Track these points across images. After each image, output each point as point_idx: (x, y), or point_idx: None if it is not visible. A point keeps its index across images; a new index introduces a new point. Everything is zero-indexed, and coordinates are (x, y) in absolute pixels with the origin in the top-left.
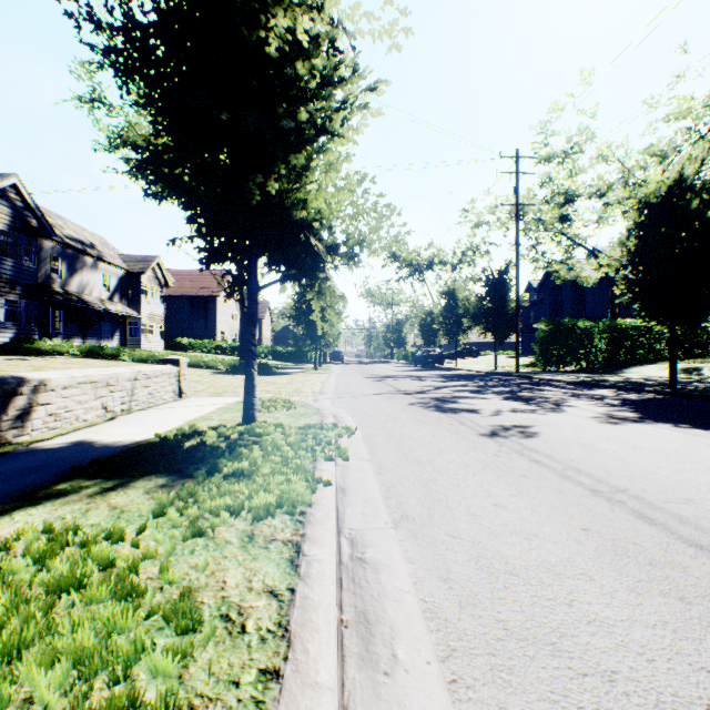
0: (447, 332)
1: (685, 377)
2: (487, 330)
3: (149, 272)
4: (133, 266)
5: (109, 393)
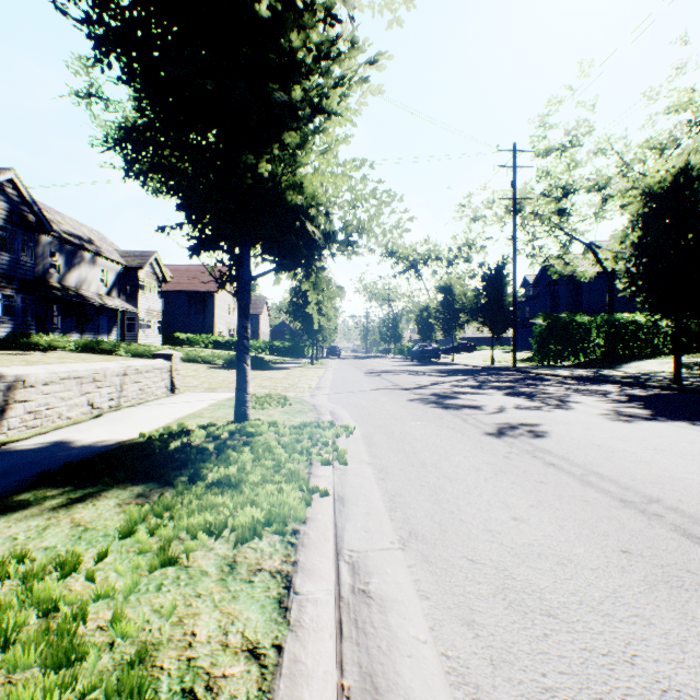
0: (444, 327)
1: (686, 372)
2: (484, 324)
3: (147, 267)
4: (131, 262)
5: (95, 389)
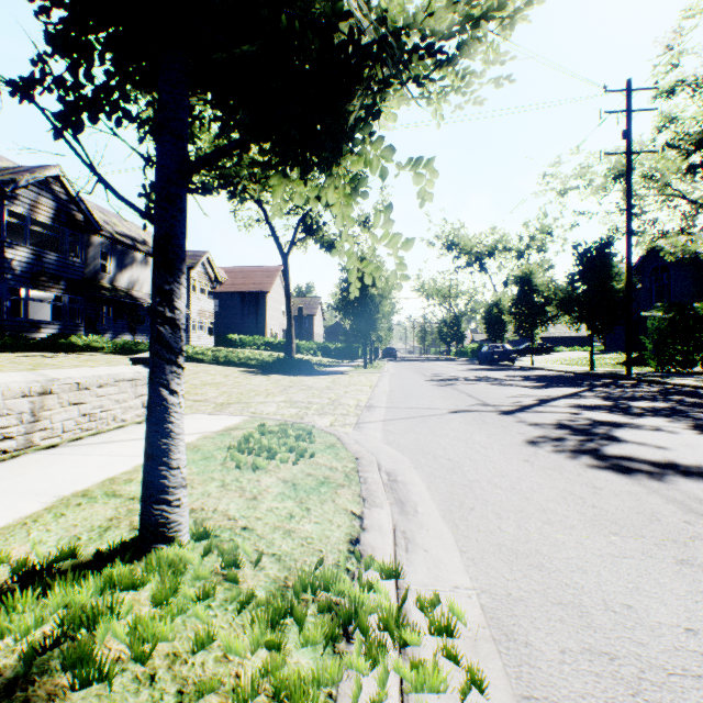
0: (520, 324)
1: None
2: (580, 319)
3: (198, 267)
4: None
5: None
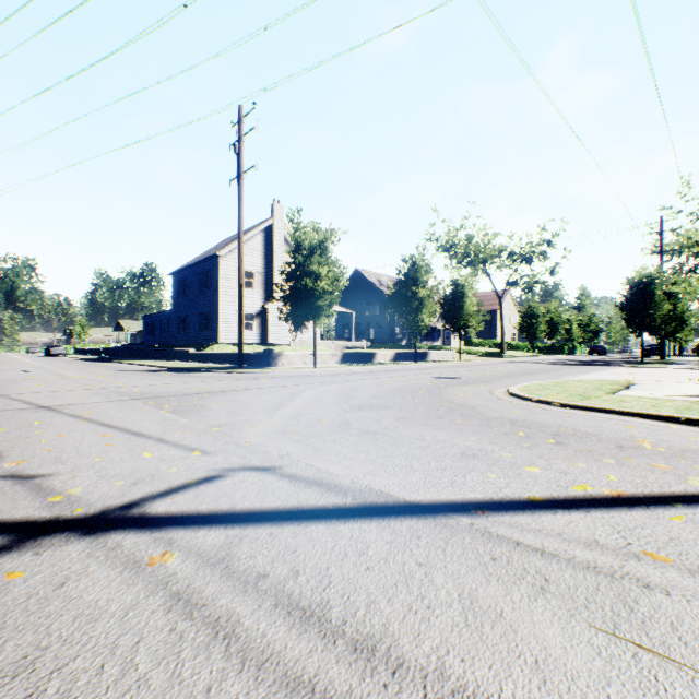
0: None
1: None
2: None
3: None
4: None
5: (438, 356)
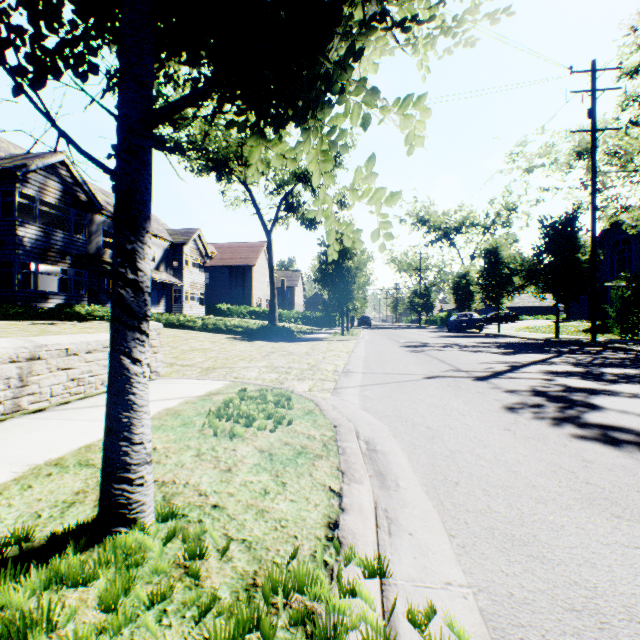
0: (488, 294)
1: None
2: (546, 289)
3: (190, 243)
4: (177, 239)
5: None
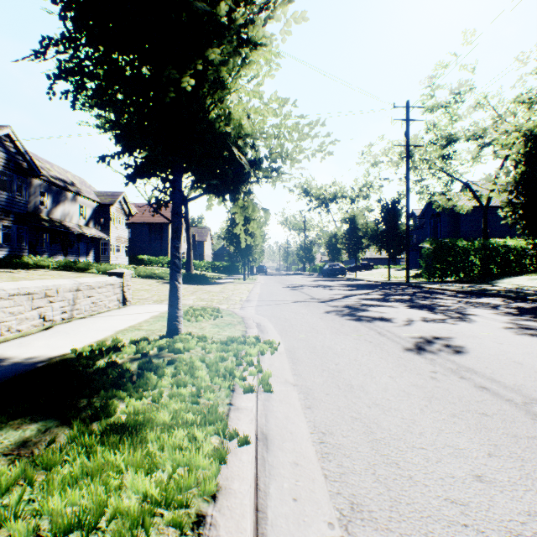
0: (349, 250)
1: None
2: (382, 248)
3: (116, 204)
4: (104, 200)
5: (47, 303)
